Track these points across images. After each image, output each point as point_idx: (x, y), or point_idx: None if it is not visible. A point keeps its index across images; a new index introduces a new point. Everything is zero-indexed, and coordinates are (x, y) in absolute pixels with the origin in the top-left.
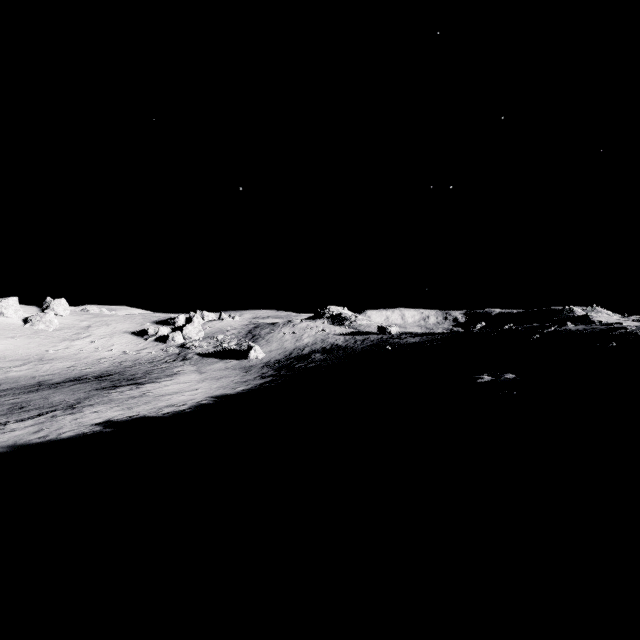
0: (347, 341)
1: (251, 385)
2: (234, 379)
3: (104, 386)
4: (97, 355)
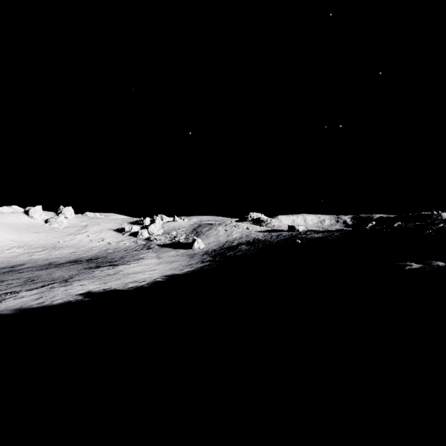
0: (265, 236)
1: (194, 267)
2: (182, 263)
3: (91, 266)
4: (90, 245)
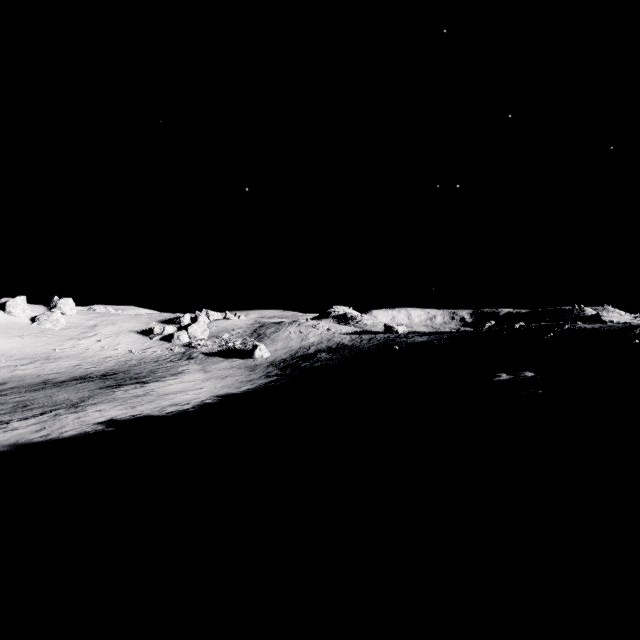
0: (353, 340)
1: (256, 384)
2: (239, 378)
3: (108, 385)
4: (103, 354)
